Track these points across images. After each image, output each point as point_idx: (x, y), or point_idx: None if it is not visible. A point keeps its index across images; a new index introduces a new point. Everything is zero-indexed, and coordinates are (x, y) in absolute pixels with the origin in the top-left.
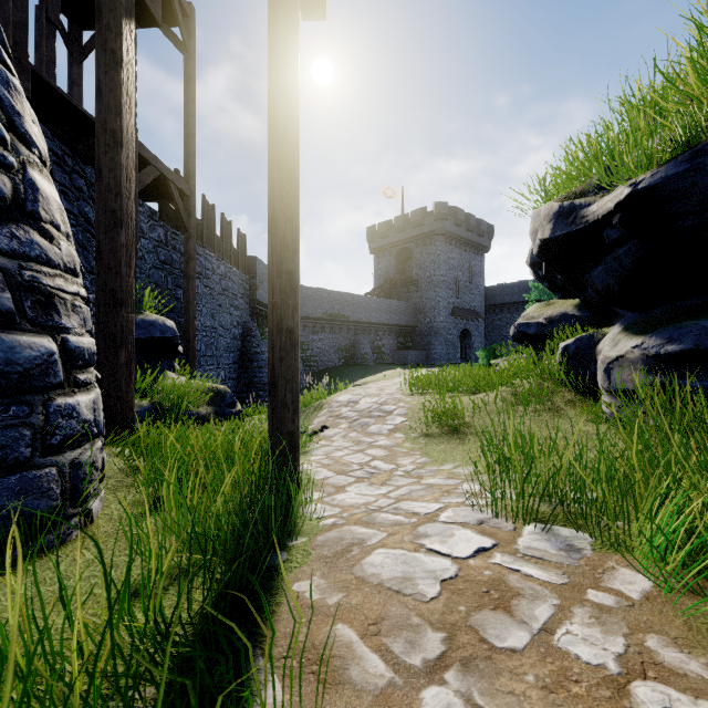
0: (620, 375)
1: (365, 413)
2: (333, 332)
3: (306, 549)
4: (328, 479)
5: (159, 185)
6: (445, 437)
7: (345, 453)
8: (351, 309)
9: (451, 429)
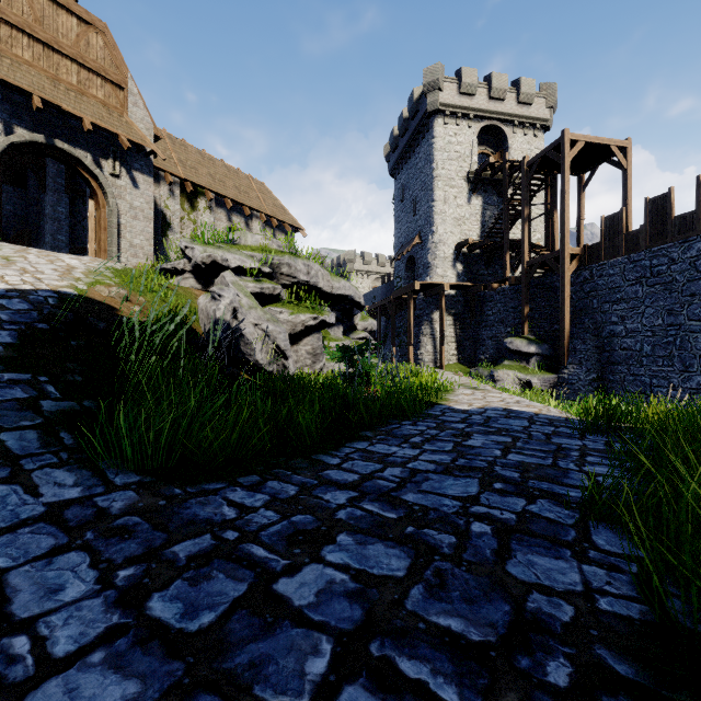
0: None
1: None
2: None
3: None
4: None
5: (557, 259)
6: None
7: None
8: None
9: None
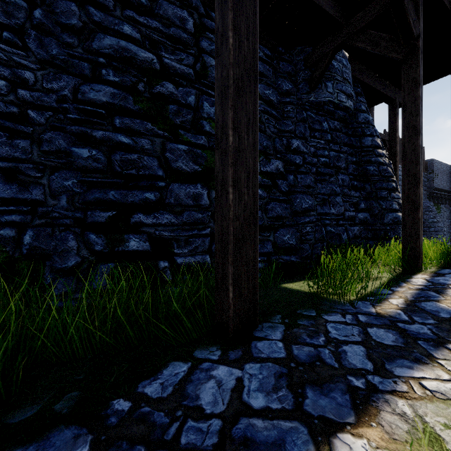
0: None
1: None
2: None
3: None
4: None
5: None
6: None
7: None
8: None
9: None
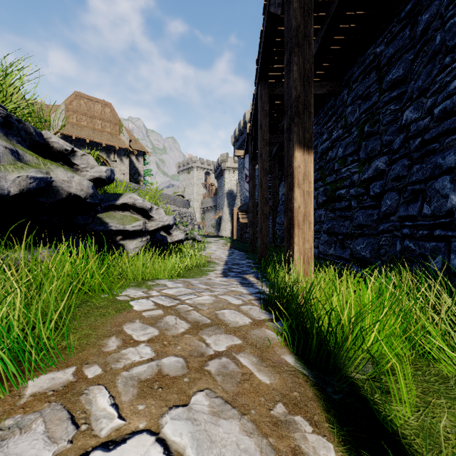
0: None
1: None
2: None
3: None
4: None
5: None
6: None
7: None
8: None
9: None
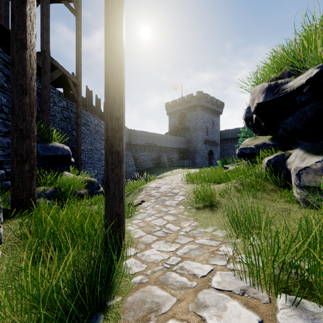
0: (307, 177)
1: (164, 193)
2: (149, 151)
3: (118, 312)
4: (141, 238)
5: (63, 79)
6: (206, 209)
7: (152, 218)
8: (158, 140)
9: (209, 204)
